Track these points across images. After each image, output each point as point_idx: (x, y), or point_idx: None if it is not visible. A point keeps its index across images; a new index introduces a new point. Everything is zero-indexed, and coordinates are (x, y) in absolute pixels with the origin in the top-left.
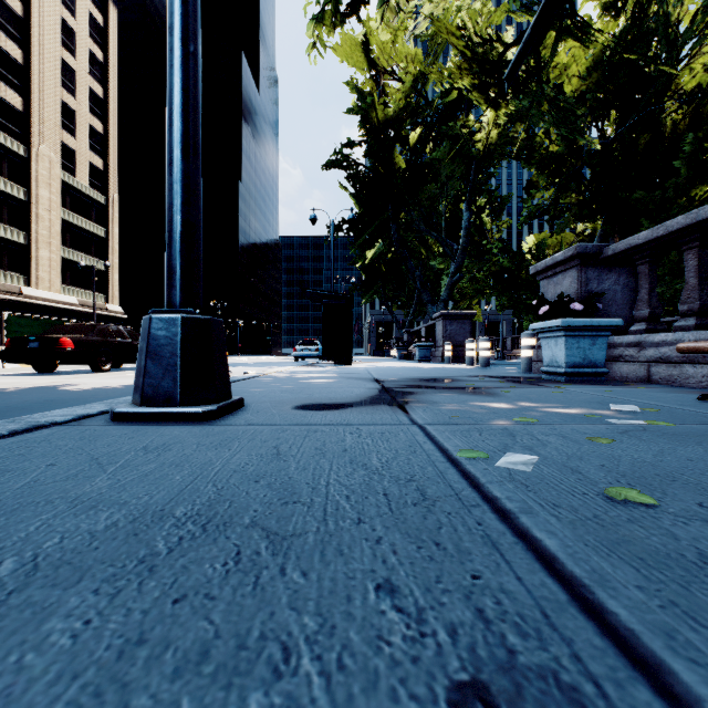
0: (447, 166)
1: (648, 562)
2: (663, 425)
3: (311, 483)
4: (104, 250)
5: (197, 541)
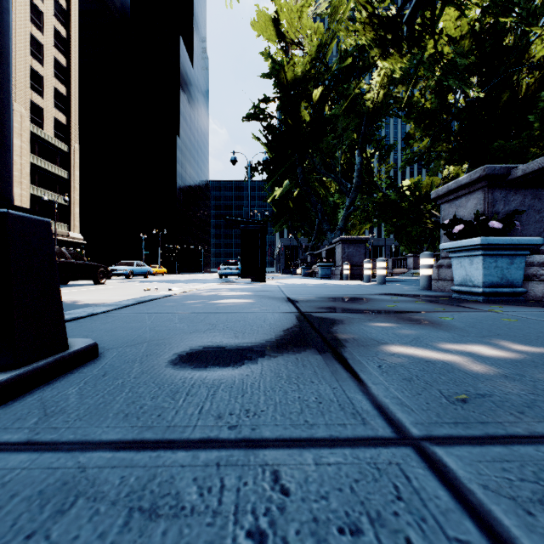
0: (343, 120)
1: None
2: None
3: None
4: (67, 189)
5: None
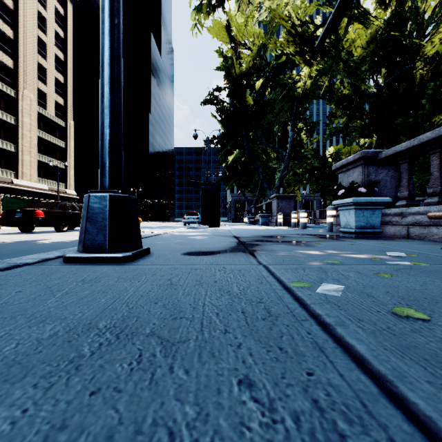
0: (279, 103)
1: (432, 362)
2: (422, 265)
3: (192, 304)
4: (64, 156)
5: (112, 346)
